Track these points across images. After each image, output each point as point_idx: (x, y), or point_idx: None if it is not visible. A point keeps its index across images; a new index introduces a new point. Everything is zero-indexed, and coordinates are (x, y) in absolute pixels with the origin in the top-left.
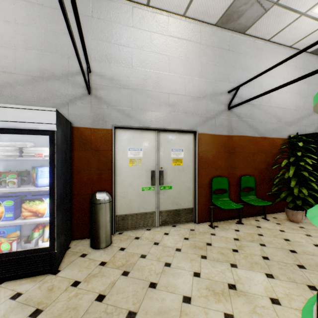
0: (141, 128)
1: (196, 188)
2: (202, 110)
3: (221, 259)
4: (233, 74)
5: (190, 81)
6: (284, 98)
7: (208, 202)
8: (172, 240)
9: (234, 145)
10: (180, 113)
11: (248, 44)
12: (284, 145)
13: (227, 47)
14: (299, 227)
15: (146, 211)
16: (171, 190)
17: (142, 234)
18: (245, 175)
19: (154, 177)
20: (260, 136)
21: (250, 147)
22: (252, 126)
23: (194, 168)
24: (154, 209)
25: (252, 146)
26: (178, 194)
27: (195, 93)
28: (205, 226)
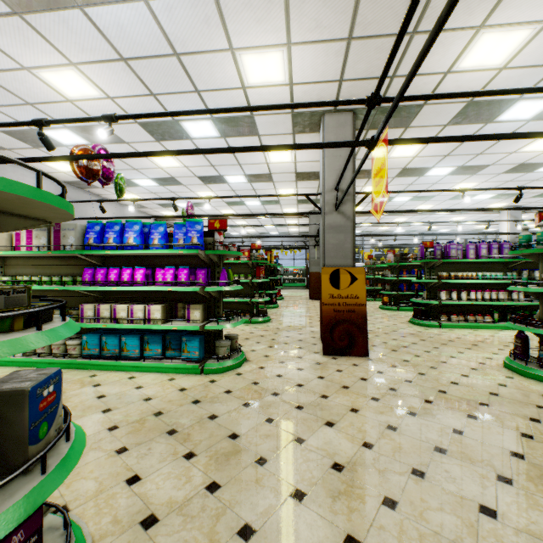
0: None
1: None
2: None
3: None
4: None
5: None
6: None
7: None
8: None
9: None
10: None
11: None
12: None
13: None
14: None
15: None
16: None
17: None
18: None
19: None
20: None
21: None
22: None
23: None
24: None
25: None
26: None
27: None
28: None
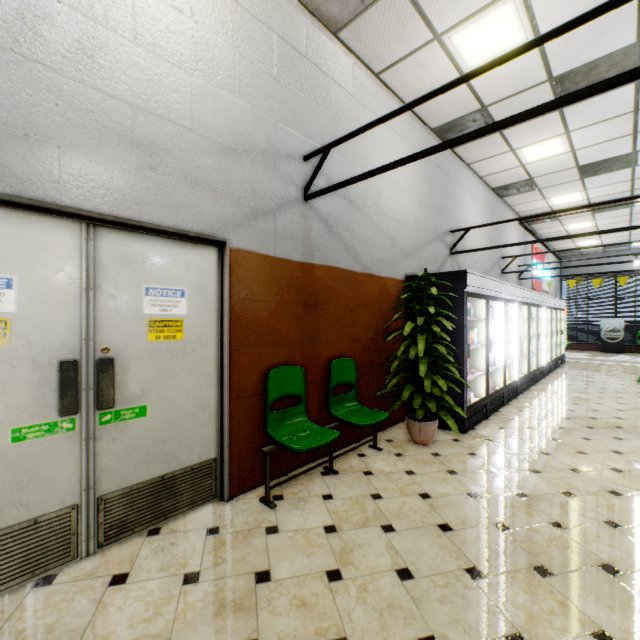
0: (6, 200)
1: (224, 402)
2: (243, 186)
3: (303, 635)
4: (314, 120)
5: (208, 93)
6: (400, 202)
7: (258, 434)
8: (139, 607)
9: (317, 287)
10: (174, 179)
11: (343, 64)
12: (403, 293)
13: (303, 50)
14: (433, 456)
15: (37, 516)
16: (145, 420)
17: (5, 619)
18: (338, 357)
19: (75, 385)
20: (363, 272)
21: (347, 294)
22: (351, 248)
23: (218, 345)
24: (73, 497)
25: (351, 292)
26: (170, 426)
27: (221, 132)
28: (252, 504)
